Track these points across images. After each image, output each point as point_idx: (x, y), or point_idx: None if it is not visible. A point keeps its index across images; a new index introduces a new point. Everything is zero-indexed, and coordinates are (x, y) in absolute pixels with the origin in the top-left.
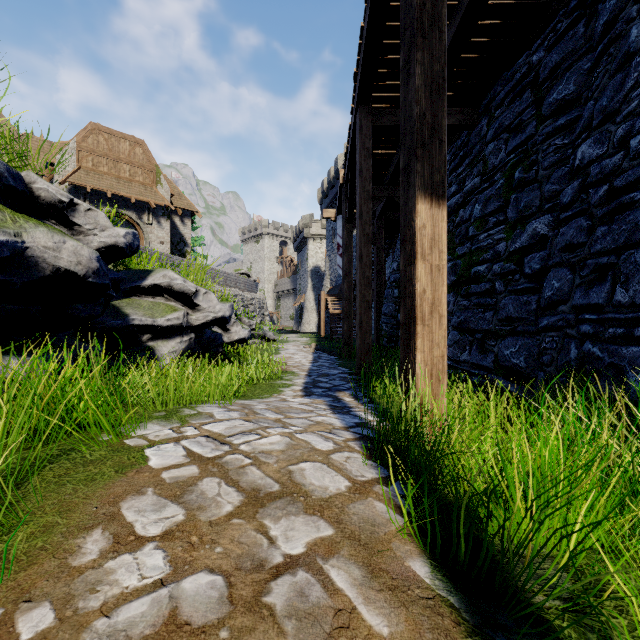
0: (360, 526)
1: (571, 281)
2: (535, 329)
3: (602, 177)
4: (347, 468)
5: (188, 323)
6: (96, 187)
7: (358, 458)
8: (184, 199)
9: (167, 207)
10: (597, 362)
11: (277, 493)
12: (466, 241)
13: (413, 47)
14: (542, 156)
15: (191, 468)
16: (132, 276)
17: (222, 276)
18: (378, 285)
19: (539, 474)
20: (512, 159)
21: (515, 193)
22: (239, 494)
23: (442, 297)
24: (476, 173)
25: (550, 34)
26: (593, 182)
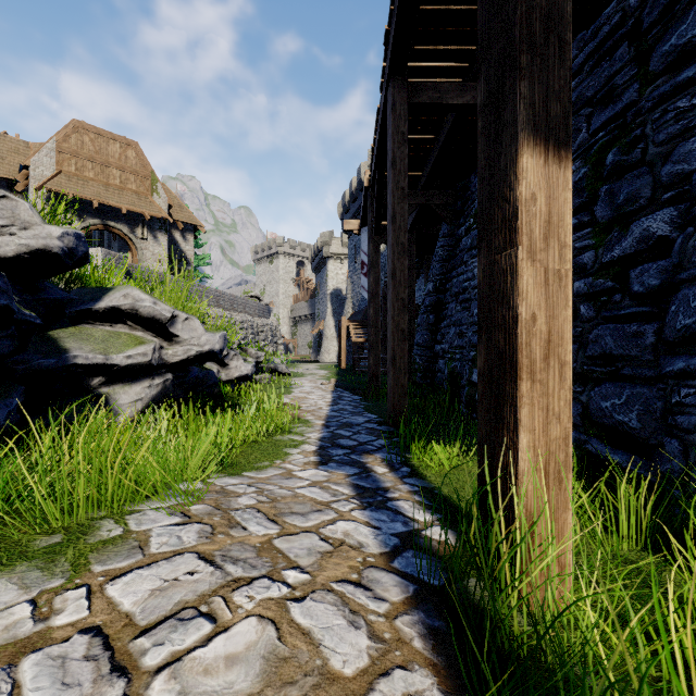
0: None
1: None
2: (655, 373)
3: None
4: None
5: (162, 360)
6: (79, 195)
7: (426, 695)
8: (186, 211)
9: (165, 220)
10: None
11: None
12: None
13: None
14: (652, 128)
15: None
16: (84, 296)
17: (228, 299)
18: (409, 310)
19: None
20: (600, 139)
21: (607, 184)
22: None
23: (565, 329)
24: None
25: None
26: None
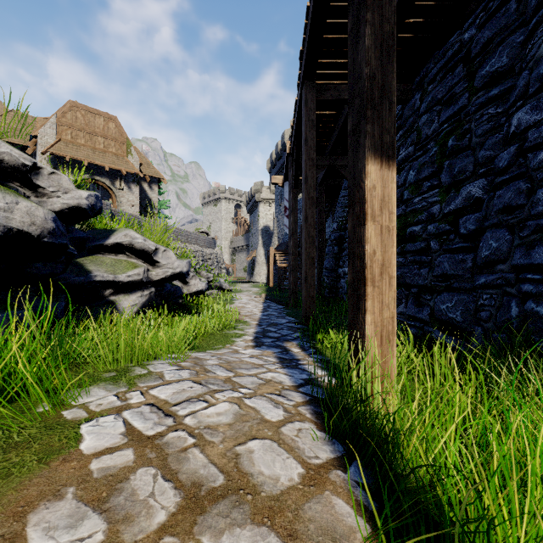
0: (318, 541)
1: (510, 241)
2: (471, 286)
3: (541, 141)
4: (299, 446)
5: (148, 278)
6: (74, 157)
7: (310, 430)
8: (152, 168)
9: (137, 174)
10: (541, 321)
11: (221, 489)
12: (401, 204)
13: (363, 8)
14: (475, 125)
15: (126, 453)
16: (97, 235)
17: (184, 234)
18: (320, 242)
19: (515, 461)
20: (445, 129)
21: (448, 160)
22: (176, 492)
23: (392, 258)
24: (410, 142)
25: (482, 13)
26: (531, 146)
